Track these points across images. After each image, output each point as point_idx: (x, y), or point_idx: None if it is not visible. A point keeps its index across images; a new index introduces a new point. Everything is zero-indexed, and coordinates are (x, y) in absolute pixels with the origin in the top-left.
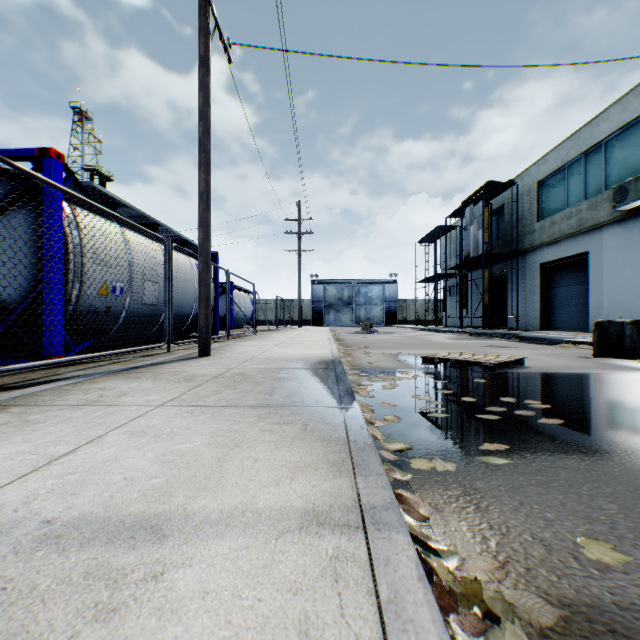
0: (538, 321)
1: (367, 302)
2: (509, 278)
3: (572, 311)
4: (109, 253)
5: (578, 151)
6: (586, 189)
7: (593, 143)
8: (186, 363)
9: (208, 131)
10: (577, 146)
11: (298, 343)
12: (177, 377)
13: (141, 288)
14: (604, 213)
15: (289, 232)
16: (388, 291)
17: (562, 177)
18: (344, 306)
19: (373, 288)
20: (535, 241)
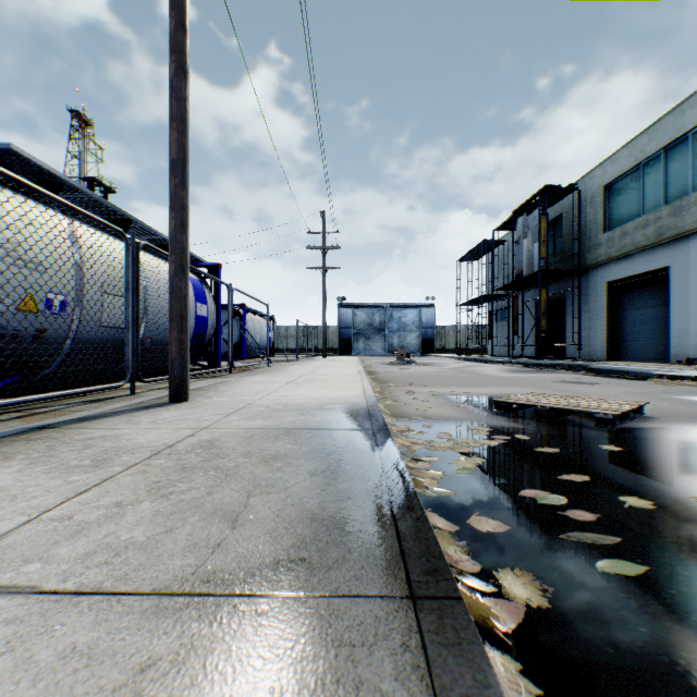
0: (605, 350)
1: (401, 328)
2: (568, 300)
3: (648, 338)
4: (39, 250)
5: (657, 146)
6: (667, 192)
7: (677, 135)
8: (137, 417)
9: (183, 70)
10: (655, 140)
11: (319, 379)
12: (85, 454)
13: (99, 304)
14: (691, 219)
15: (312, 247)
16: (424, 316)
17: (635, 179)
18: (375, 333)
19: (408, 313)
20: (601, 256)
